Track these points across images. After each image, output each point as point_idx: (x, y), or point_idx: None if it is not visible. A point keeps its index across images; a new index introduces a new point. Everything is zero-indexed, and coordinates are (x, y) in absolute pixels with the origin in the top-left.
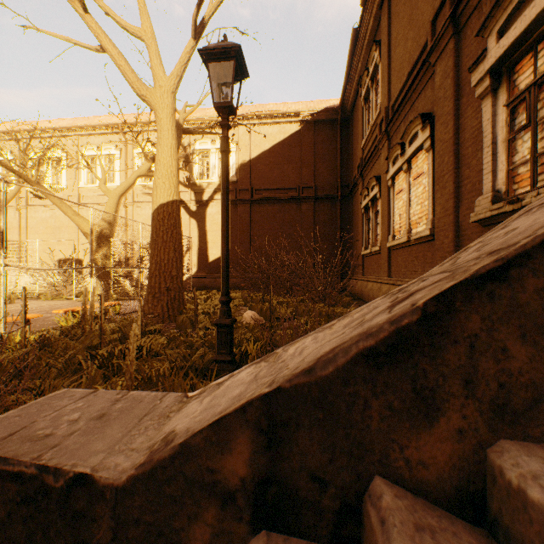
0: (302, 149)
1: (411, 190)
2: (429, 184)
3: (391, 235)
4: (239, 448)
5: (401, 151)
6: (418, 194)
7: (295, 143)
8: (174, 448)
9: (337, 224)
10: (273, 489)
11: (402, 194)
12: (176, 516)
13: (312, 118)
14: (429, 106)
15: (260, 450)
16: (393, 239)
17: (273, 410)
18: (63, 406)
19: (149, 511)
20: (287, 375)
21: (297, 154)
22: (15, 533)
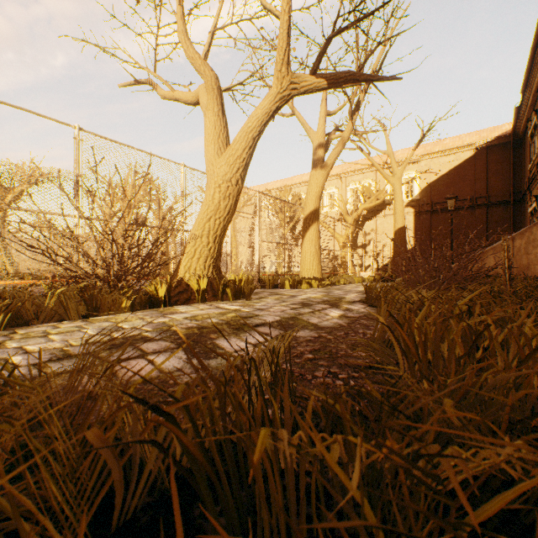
0: (475, 169)
1: None
2: None
3: None
4: None
5: None
6: None
7: (468, 165)
8: None
9: (508, 223)
10: None
11: None
12: None
13: (484, 145)
14: None
15: None
16: None
17: None
18: None
19: None
20: None
21: (470, 173)
22: None
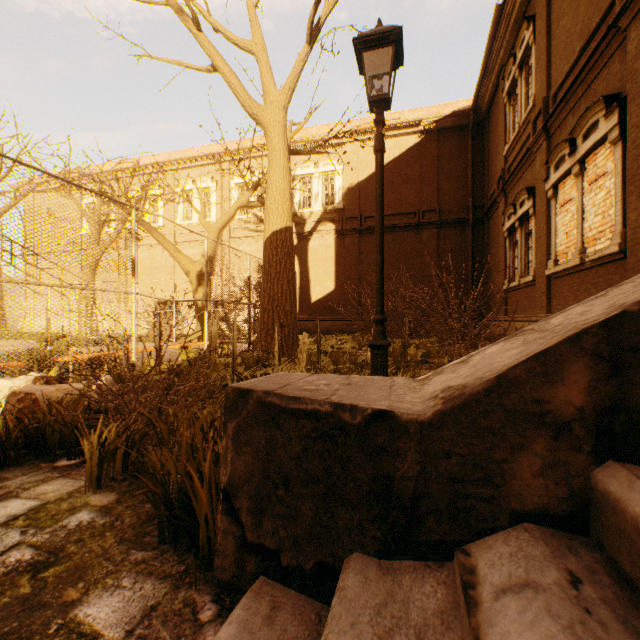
0: (422, 164)
1: (586, 198)
2: (617, 185)
3: (552, 259)
4: (572, 377)
5: (570, 150)
6: (597, 201)
7: (413, 158)
8: (488, 382)
9: (467, 254)
10: (620, 417)
11: (570, 205)
12: (495, 448)
13: (435, 126)
14: (616, 85)
15: (600, 378)
16: (556, 264)
17: (615, 336)
18: (300, 378)
19: (461, 444)
20: (614, 310)
21: (415, 171)
22: (311, 467)
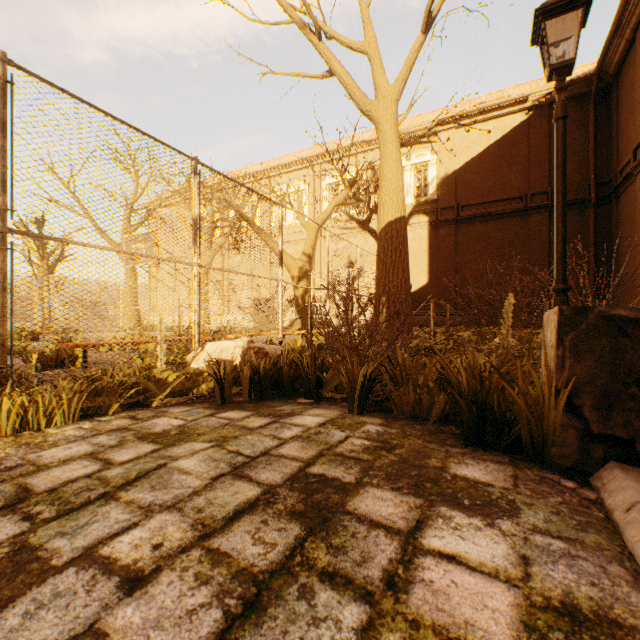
0: (529, 144)
1: None
2: None
3: None
4: None
5: None
6: None
7: (519, 138)
8: None
9: (587, 239)
10: None
11: None
12: None
13: (546, 100)
14: None
15: None
16: None
17: None
18: None
19: None
20: None
21: (521, 152)
22: None
